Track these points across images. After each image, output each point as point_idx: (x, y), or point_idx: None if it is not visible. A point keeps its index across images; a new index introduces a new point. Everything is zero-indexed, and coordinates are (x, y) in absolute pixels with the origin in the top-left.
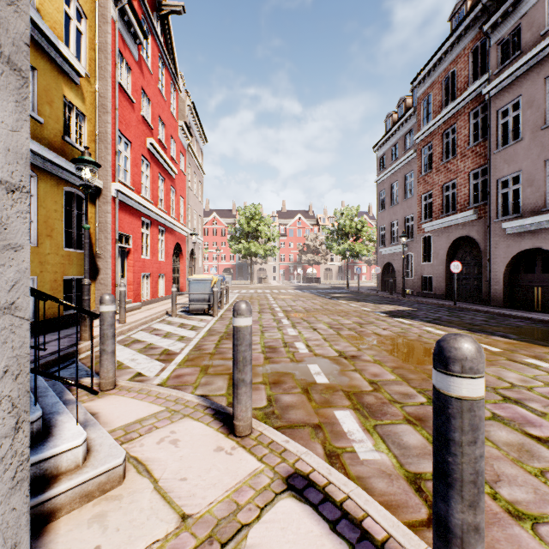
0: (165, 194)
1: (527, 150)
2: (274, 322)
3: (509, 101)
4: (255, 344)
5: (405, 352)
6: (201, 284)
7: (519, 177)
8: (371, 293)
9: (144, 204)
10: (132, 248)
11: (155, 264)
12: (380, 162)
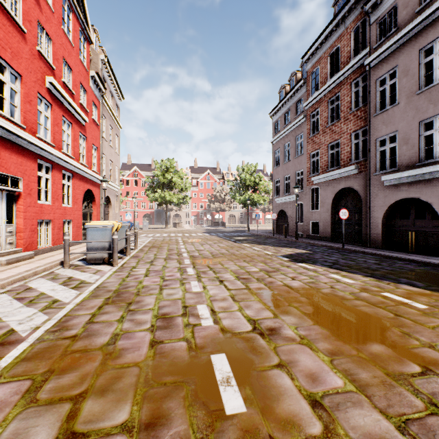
0: (72, 139)
1: (403, 113)
2: (178, 273)
3: (387, 71)
4: (145, 311)
5: (330, 318)
6: (100, 231)
7: (392, 138)
8: (269, 236)
9: (39, 145)
10: (23, 192)
11: (58, 210)
12: (275, 126)
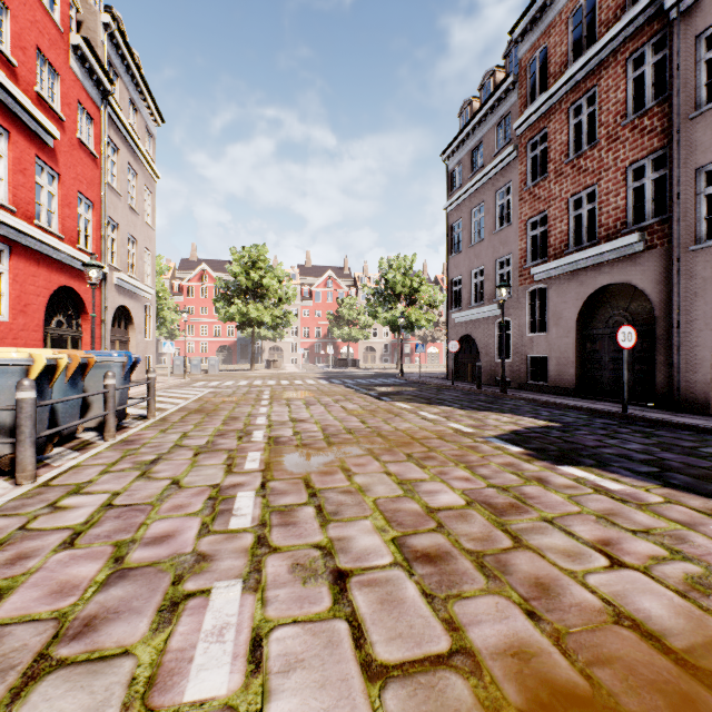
0: (9, 168)
1: None
2: (197, 521)
3: None
4: None
5: None
6: None
7: None
8: (443, 385)
9: None
10: None
11: None
12: (452, 178)
